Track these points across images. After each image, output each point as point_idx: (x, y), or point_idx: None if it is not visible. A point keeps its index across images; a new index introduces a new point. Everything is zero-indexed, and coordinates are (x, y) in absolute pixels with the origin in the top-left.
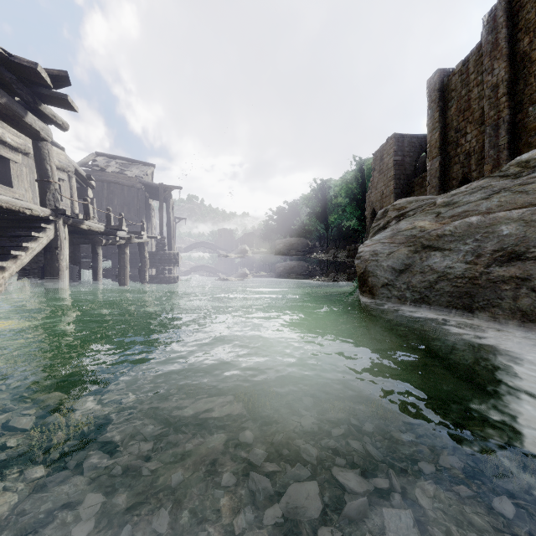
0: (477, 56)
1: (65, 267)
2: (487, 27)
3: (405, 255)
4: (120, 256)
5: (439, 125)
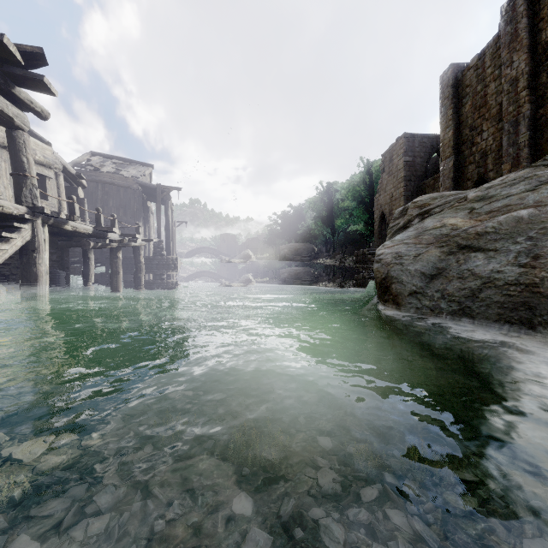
0: (494, 49)
1: (45, 272)
2: (506, 17)
3: (437, 257)
4: (112, 261)
5: (452, 123)
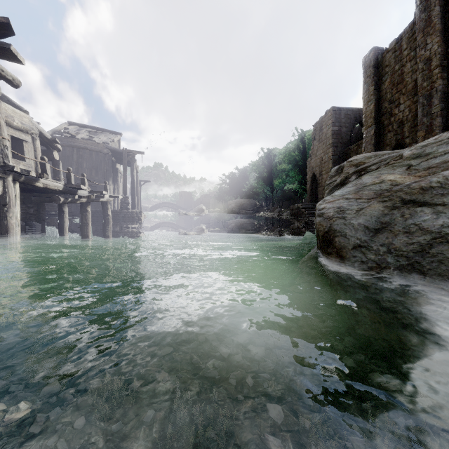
0: (410, 34)
1: (16, 225)
2: (421, 6)
3: (380, 211)
4: (82, 214)
5: (374, 97)
